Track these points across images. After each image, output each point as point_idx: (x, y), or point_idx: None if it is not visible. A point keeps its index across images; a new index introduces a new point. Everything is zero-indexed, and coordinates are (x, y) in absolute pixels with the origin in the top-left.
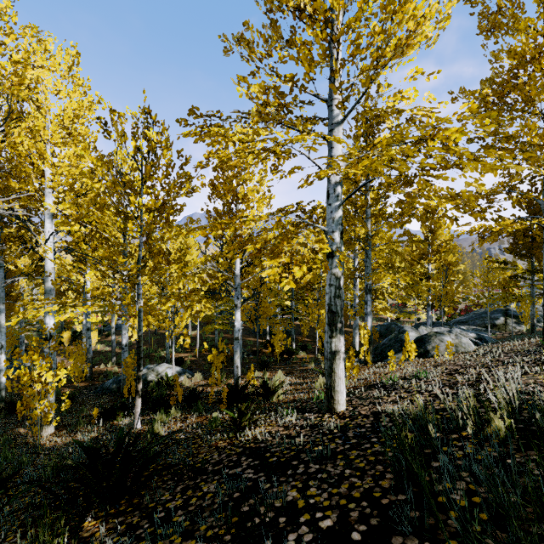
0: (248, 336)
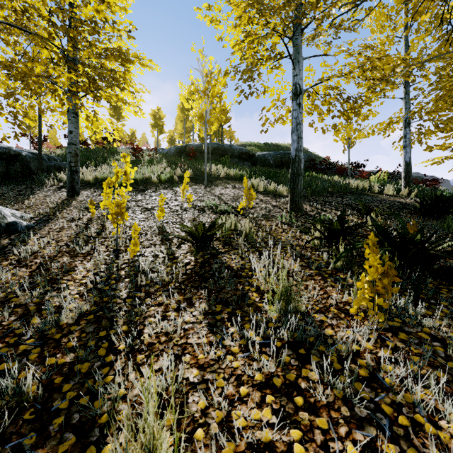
0: None
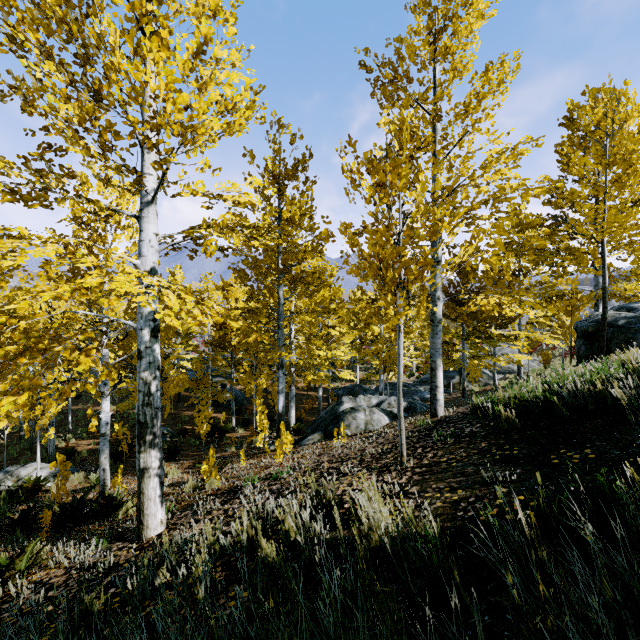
0: (187, 409)
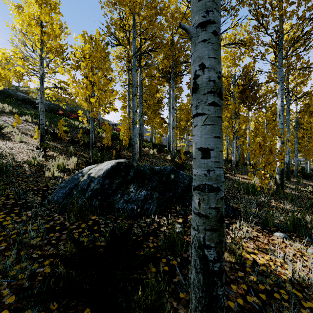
0: None
